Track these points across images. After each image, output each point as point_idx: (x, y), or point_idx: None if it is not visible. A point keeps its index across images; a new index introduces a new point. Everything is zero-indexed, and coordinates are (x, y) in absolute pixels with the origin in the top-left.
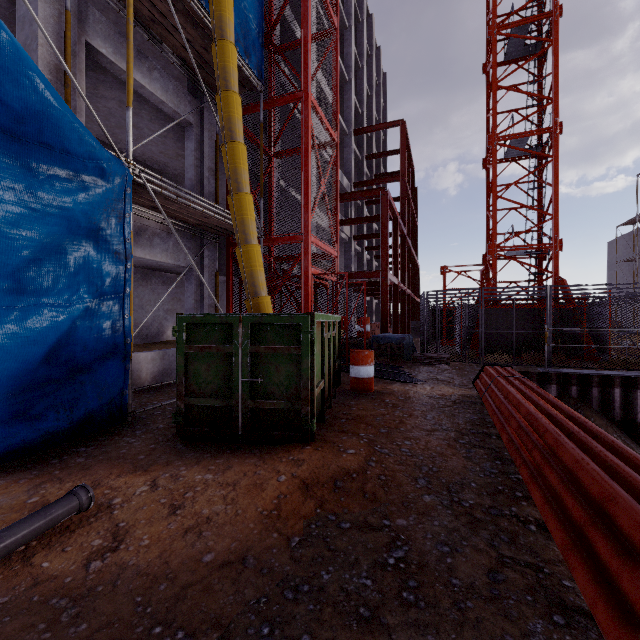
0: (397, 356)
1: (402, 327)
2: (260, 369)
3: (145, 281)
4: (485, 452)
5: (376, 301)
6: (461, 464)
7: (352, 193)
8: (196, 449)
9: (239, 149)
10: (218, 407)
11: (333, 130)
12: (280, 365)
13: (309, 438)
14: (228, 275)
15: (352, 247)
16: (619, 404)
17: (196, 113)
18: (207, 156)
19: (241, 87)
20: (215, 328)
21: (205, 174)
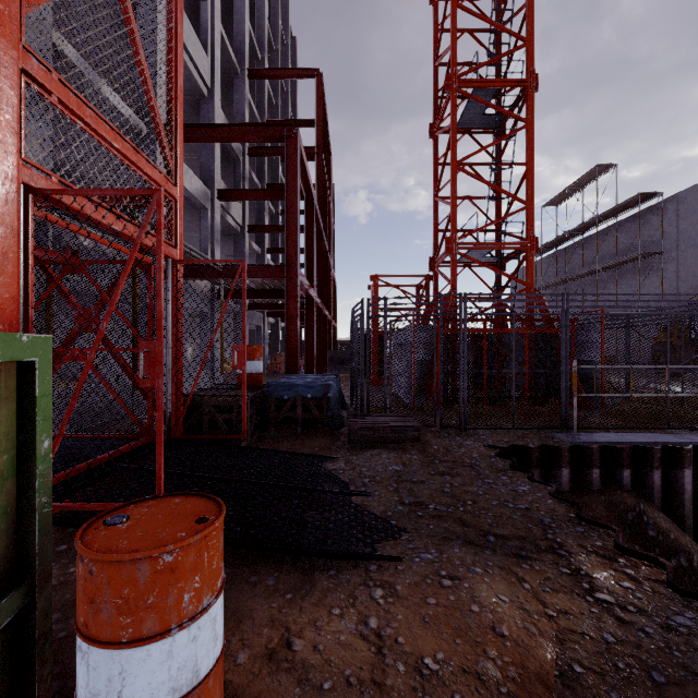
0: (316, 422)
1: (318, 360)
2: None
3: None
4: None
5: (283, 325)
6: None
7: (236, 127)
8: None
9: None
10: None
11: None
12: None
13: None
14: None
15: (246, 242)
16: (691, 496)
17: None
18: None
19: None
20: None
21: None
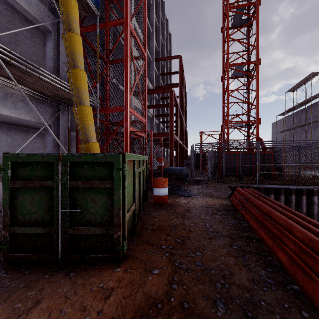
0: (179, 179)
1: (180, 163)
2: (78, 200)
3: (24, 135)
4: (256, 258)
5: (166, 149)
6: (244, 275)
7: (154, 90)
8: (15, 276)
9: (75, 38)
10: (41, 234)
11: (143, 49)
12: (96, 197)
13: (120, 258)
14: (77, 131)
15: (154, 121)
16: (294, 203)
17: (54, 25)
18: (62, 54)
19: (84, 11)
20: (38, 166)
21: (60, 65)
